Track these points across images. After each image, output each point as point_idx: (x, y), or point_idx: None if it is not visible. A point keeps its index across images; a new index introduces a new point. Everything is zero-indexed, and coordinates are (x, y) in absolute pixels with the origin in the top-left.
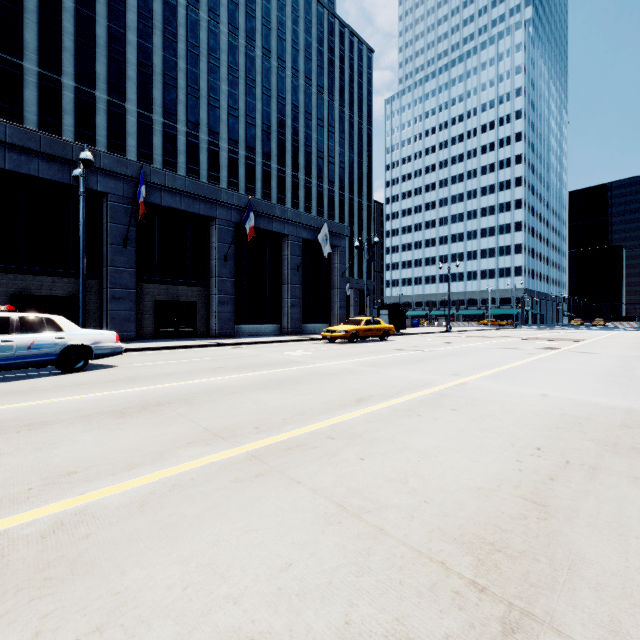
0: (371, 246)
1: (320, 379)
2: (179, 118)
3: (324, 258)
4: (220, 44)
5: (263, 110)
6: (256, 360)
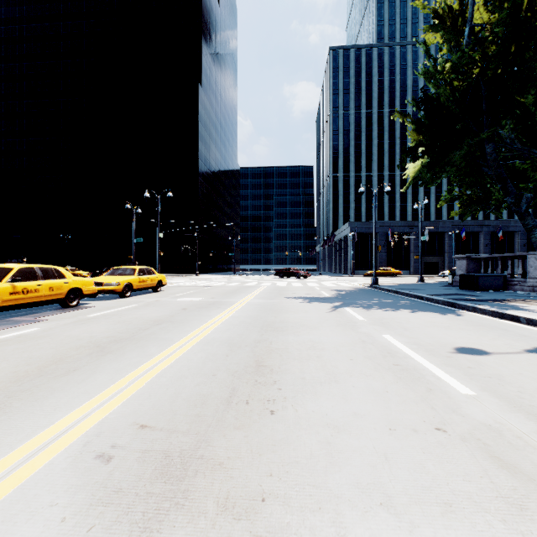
0: None
1: None
2: None
3: None
4: None
5: None
6: None
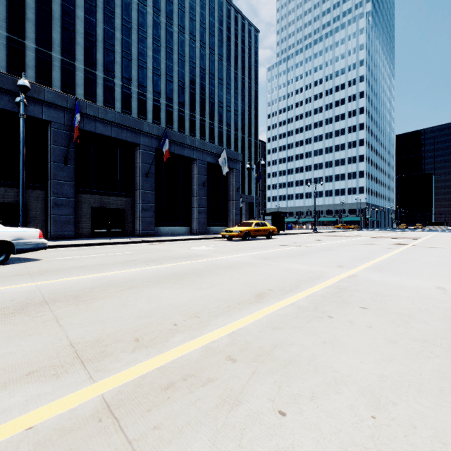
0: (258, 168)
1: (219, 271)
2: (116, 75)
3: (223, 177)
4: (147, 21)
5: (179, 71)
6: (165, 254)
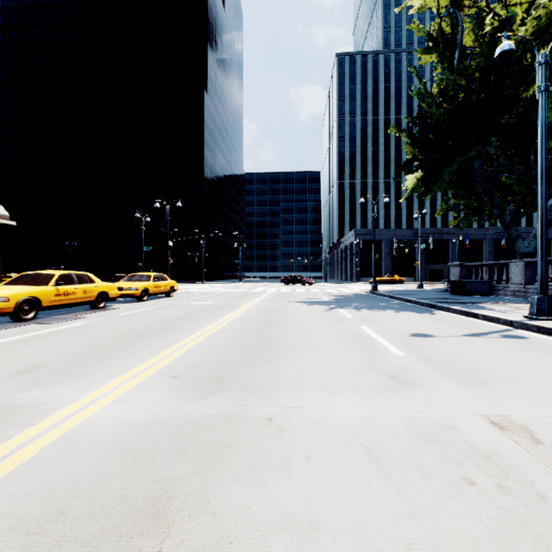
0: None
1: None
2: None
3: None
4: None
5: None
6: None
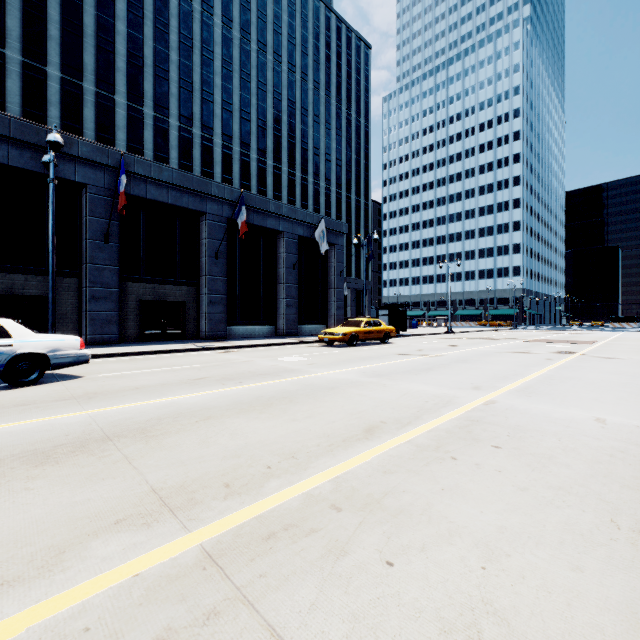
0: (370, 244)
1: (318, 395)
2: (171, 112)
3: (321, 256)
4: (214, 36)
5: (258, 105)
6: (245, 368)
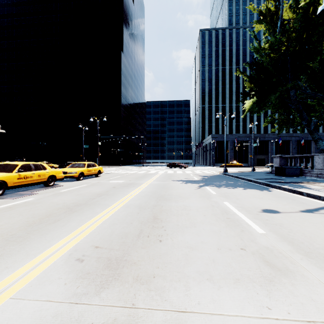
0: None
1: None
2: None
3: None
4: None
5: None
6: None
